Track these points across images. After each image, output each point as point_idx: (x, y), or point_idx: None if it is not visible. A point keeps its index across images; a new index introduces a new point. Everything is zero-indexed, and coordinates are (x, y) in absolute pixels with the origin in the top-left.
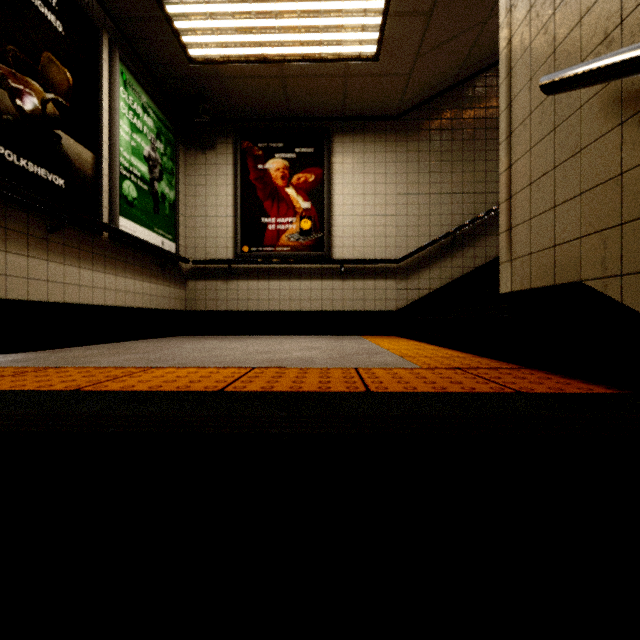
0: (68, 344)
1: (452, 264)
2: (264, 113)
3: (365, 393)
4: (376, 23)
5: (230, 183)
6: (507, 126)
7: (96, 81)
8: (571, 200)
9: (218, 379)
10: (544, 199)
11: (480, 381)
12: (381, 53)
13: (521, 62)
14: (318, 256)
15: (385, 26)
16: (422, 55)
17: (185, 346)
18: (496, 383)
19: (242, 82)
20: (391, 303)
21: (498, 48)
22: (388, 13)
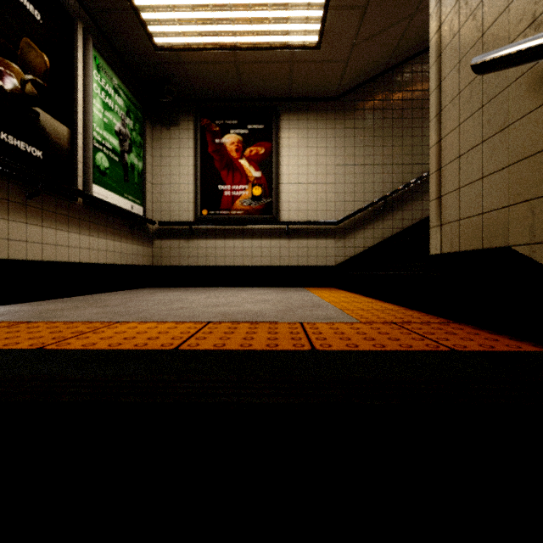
0: (46, 297)
1: (383, 225)
2: (221, 94)
3: (310, 351)
4: (318, 15)
5: (191, 155)
6: (437, 104)
7: (71, 64)
8: (499, 171)
9: (175, 335)
10: (472, 170)
11: (415, 337)
12: (322, 42)
13: (450, 46)
14: (267, 218)
15: (326, 18)
16: (358, 44)
17: (150, 298)
18: (430, 339)
19: (201, 67)
20: (331, 259)
21: (423, 39)
22: (329, 7)
